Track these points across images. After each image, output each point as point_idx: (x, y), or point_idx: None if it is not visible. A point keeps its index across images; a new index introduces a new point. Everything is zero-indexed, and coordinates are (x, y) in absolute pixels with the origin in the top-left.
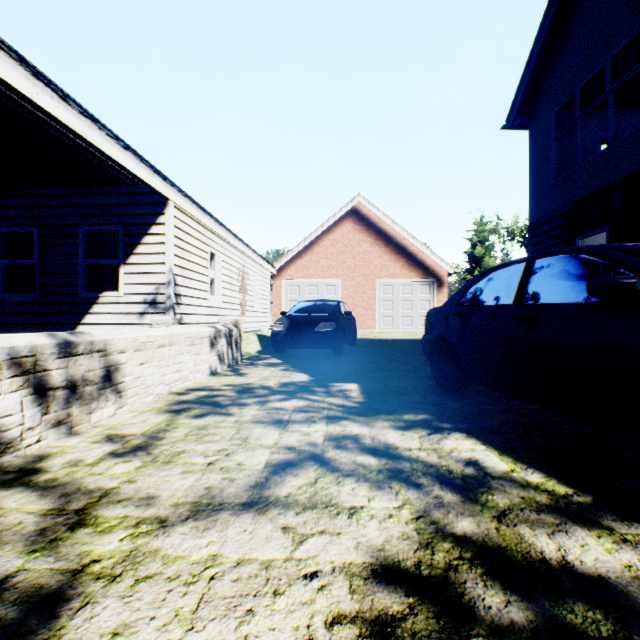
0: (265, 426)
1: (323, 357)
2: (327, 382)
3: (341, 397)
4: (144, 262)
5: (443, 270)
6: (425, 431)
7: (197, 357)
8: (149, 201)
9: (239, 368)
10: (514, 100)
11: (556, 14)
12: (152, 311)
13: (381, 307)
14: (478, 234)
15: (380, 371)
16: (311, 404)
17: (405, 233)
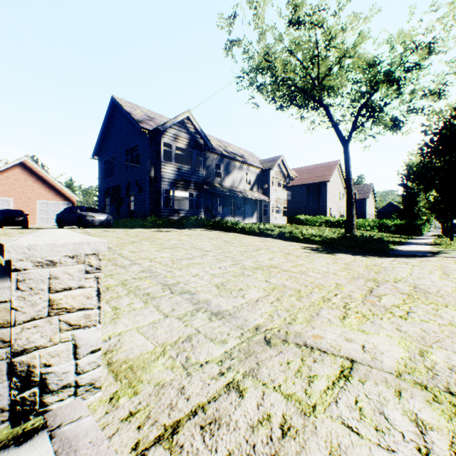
0: None
1: None
2: None
3: None
4: None
5: (76, 199)
6: None
7: None
8: None
9: None
10: (94, 152)
11: (102, 137)
12: None
13: (40, 214)
14: None
15: None
16: None
17: (55, 180)
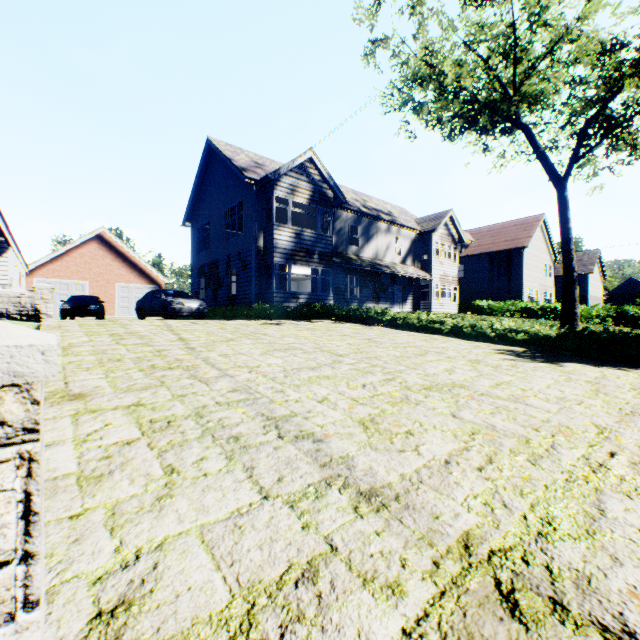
0: None
1: None
2: None
3: None
4: None
5: (163, 281)
6: None
7: None
8: None
9: None
10: (185, 217)
11: (195, 196)
12: None
13: (121, 301)
14: None
15: None
16: None
17: (138, 256)
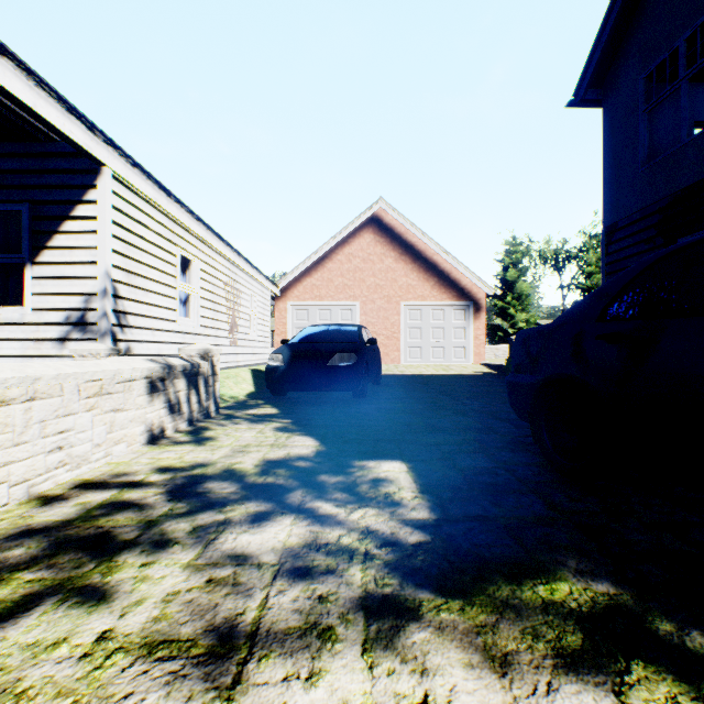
0: (172, 680)
1: (339, 403)
2: (350, 458)
3: (383, 506)
4: (64, 260)
5: (481, 292)
6: (688, 698)
7: (115, 415)
8: (72, 167)
9: (207, 426)
10: (587, 65)
11: None
12: (76, 336)
13: (407, 336)
14: (510, 256)
15: (431, 430)
16: (321, 536)
17: (436, 246)
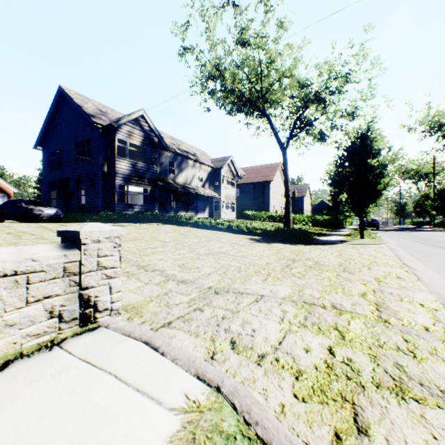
0: None
1: None
2: None
3: None
4: None
5: (12, 190)
6: None
7: None
8: None
9: None
10: (36, 142)
11: (47, 127)
12: None
13: None
14: None
15: None
16: None
17: None
